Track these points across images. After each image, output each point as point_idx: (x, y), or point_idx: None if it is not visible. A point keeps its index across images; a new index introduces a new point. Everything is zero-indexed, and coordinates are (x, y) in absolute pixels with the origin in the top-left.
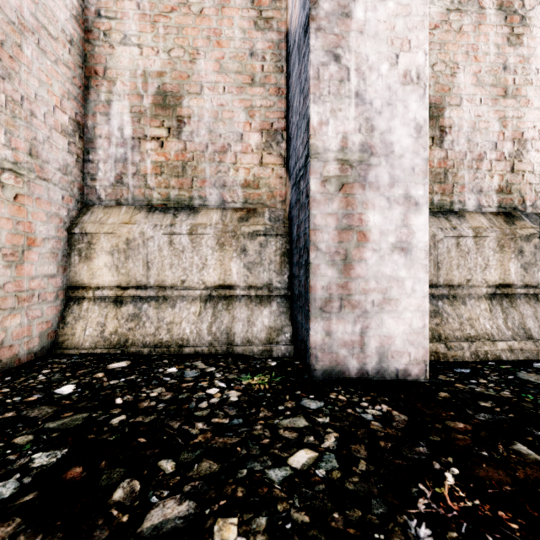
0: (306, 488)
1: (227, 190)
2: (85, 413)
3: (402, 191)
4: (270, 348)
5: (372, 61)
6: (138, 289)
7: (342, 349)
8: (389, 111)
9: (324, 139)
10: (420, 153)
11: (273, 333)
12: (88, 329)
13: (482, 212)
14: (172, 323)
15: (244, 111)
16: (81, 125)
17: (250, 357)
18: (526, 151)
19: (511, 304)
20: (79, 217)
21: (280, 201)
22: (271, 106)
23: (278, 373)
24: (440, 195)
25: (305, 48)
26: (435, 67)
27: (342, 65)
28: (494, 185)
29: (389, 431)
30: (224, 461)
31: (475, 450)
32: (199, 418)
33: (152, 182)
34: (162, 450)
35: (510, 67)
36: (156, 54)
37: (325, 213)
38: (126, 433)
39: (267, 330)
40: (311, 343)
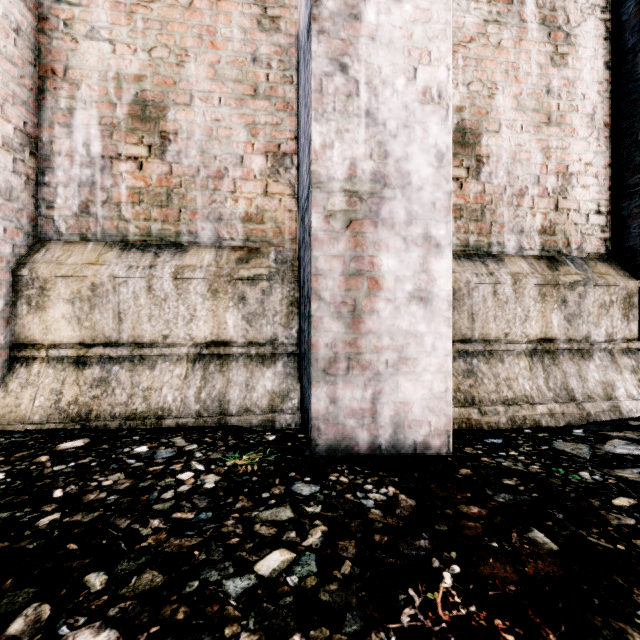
0: (269, 603)
1: (224, 224)
2: (6, 512)
3: (420, 230)
4: (272, 418)
5: (386, 73)
6: (107, 347)
7: (350, 419)
8: (406, 135)
9: (328, 165)
10: (442, 186)
11: (277, 400)
12: (38, 398)
13: (523, 255)
14: (150, 389)
15: (245, 129)
16: (33, 138)
17: (246, 429)
18: (572, 187)
19: (554, 361)
20: (30, 255)
21: (289, 239)
22: (278, 124)
23: (274, 450)
24: (476, 235)
25: (307, 54)
26: (471, 87)
27: (349, 77)
28: (536, 224)
29: (389, 521)
30: (172, 571)
31: (484, 541)
32: (157, 512)
33: (128, 213)
34: (95, 560)
35: (554, 90)
36: (133, 53)
37: (329, 254)
38: (53, 537)
39: (270, 396)
40: (313, 413)
